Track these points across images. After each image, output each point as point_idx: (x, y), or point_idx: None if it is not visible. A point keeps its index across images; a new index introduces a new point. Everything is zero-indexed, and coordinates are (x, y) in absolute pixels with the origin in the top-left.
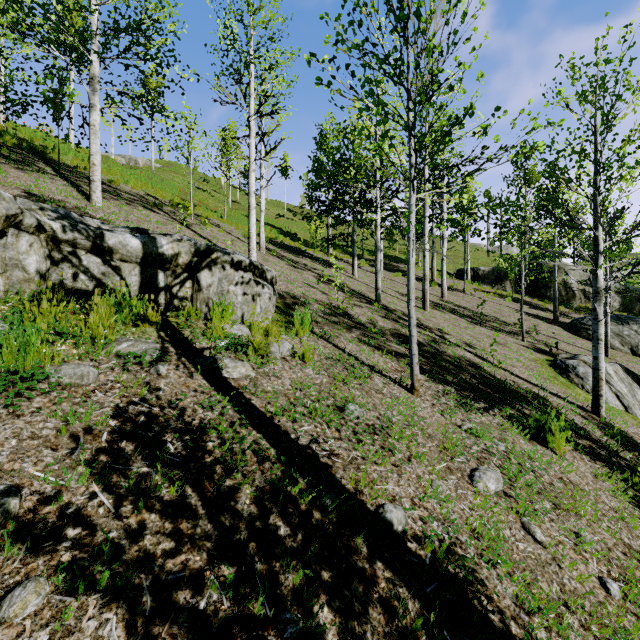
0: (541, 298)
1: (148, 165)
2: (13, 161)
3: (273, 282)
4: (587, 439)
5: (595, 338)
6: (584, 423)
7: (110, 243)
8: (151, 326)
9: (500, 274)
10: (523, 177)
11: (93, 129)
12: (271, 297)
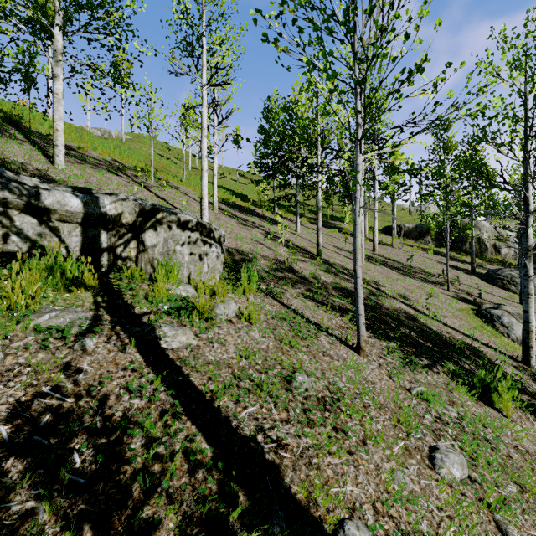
0: (458, 251)
1: (120, 137)
2: None
3: (221, 241)
4: (525, 393)
5: (525, 293)
6: (518, 375)
7: (47, 203)
8: (88, 290)
9: (422, 230)
10: (442, 146)
11: (56, 97)
12: (219, 256)
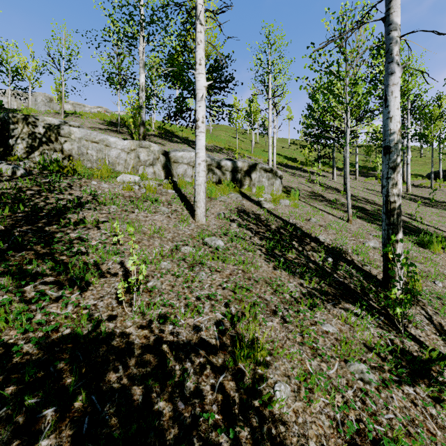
0: None
1: (206, 128)
2: (168, 139)
3: (281, 178)
4: None
5: None
6: None
7: (222, 164)
8: (237, 192)
9: None
10: None
11: None
12: (280, 184)
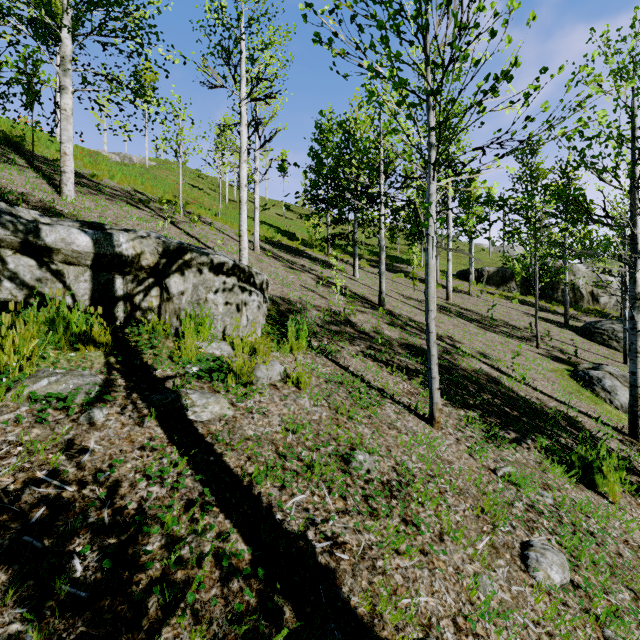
0: (548, 300)
1: (143, 163)
2: None
3: (263, 287)
4: (634, 473)
5: (633, 350)
6: (625, 451)
7: (48, 240)
8: (98, 348)
9: (505, 275)
10: (529, 174)
11: (64, 114)
12: (260, 306)
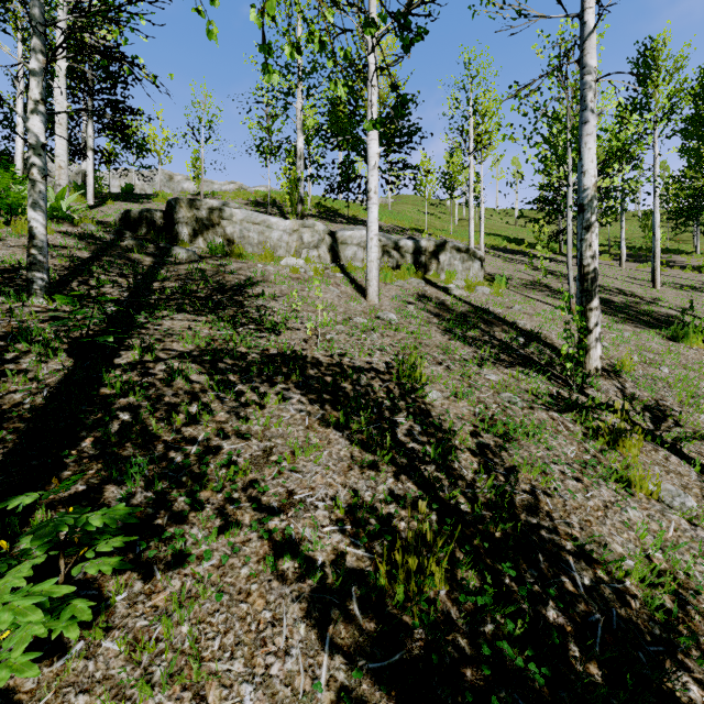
0: None
1: (383, 202)
2: (329, 219)
3: (481, 260)
4: None
5: None
6: None
7: (401, 245)
8: (419, 278)
9: None
10: None
11: None
12: (479, 268)
